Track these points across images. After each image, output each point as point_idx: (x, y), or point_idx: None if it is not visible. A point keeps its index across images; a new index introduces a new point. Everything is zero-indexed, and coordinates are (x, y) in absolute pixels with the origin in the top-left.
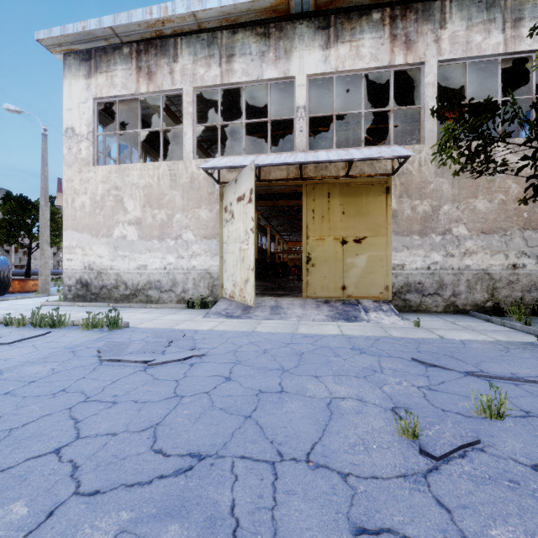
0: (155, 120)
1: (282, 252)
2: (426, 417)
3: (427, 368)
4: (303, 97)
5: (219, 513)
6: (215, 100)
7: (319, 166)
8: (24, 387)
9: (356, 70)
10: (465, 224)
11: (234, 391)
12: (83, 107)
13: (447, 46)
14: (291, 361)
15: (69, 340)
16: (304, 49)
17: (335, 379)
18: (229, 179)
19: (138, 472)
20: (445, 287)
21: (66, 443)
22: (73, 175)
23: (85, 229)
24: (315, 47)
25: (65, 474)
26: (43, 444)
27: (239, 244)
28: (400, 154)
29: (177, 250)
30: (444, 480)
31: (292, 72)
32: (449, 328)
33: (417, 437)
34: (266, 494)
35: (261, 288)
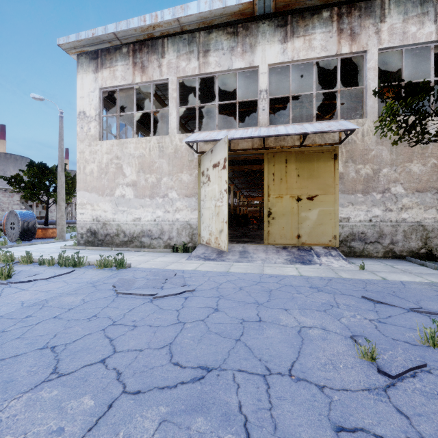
0: (144, 103)
1: (242, 206)
2: (380, 344)
3: (375, 304)
4: (265, 83)
5: (231, 410)
6: (192, 85)
7: (278, 137)
8: (66, 312)
9: (308, 59)
10: (402, 184)
11: (223, 319)
12: (92, 95)
13: (386, 37)
14: (263, 297)
15: (89, 276)
16: (266, 43)
17: (301, 312)
18: (205, 149)
19: (165, 378)
20: (385, 236)
21: (108, 355)
22: (84, 148)
23: (93, 190)
24: (275, 42)
25: (113, 378)
26: (91, 355)
27: (214, 201)
28: (347, 127)
29: (164, 206)
30: (400, 394)
31: (256, 63)
32: (389, 271)
33: (375, 360)
34: (263, 399)
35: (228, 236)
